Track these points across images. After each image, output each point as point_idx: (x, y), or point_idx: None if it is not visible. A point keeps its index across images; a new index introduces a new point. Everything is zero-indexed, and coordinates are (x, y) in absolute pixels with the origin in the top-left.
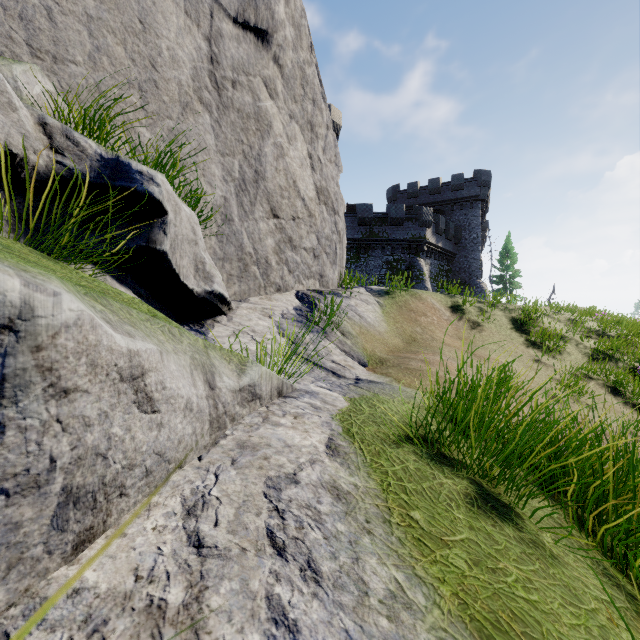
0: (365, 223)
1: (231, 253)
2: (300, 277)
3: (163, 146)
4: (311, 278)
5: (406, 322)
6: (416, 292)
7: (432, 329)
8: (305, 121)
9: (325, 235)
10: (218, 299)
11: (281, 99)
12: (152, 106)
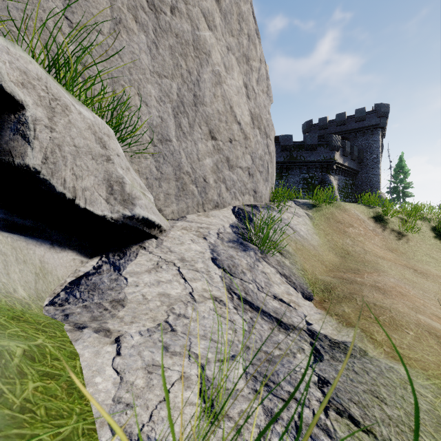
0: (286, 149)
1: (168, 172)
2: (236, 193)
3: (91, 60)
4: (246, 194)
5: (336, 234)
6: (339, 204)
7: (361, 240)
8: (241, 54)
9: (258, 156)
10: (143, 223)
11: (219, 31)
12: (78, 17)
